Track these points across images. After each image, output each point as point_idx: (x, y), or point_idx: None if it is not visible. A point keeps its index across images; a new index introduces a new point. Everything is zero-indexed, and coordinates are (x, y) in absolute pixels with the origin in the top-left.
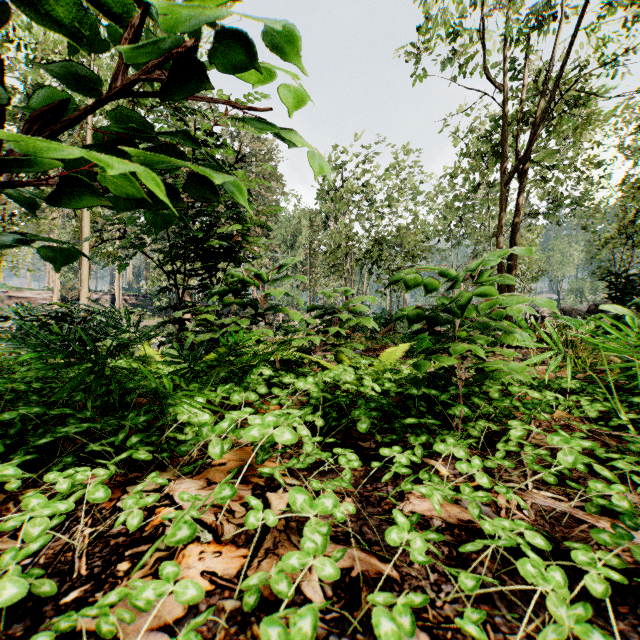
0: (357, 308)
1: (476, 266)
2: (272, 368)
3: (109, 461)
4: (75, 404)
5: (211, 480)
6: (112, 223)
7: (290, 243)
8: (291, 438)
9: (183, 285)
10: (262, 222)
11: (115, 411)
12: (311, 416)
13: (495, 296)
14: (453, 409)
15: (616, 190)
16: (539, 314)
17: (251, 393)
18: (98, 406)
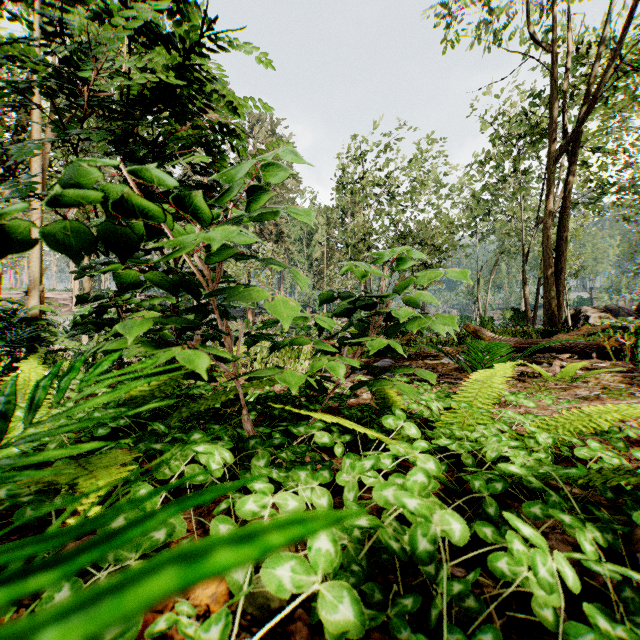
0: (416, 297)
1: None
2: (228, 441)
3: None
4: None
5: None
6: None
7: (306, 241)
8: None
9: None
10: (251, 169)
11: None
12: None
13: None
14: None
15: None
16: (581, 313)
17: None
18: None
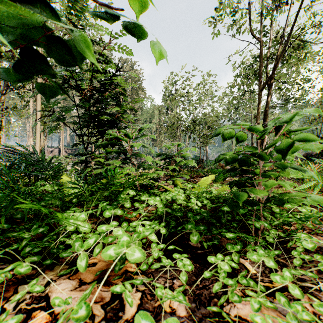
0: (185, 154)
1: (289, 118)
2: (135, 190)
3: (20, 257)
4: (8, 215)
5: (82, 280)
6: (46, 107)
7: (148, 122)
8: (140, 256)
9: (87, 142)
10: (131, 107)
11: (30, 221)
12: (157, 226)
13: (316, 141)
14: (254, 222)
15: (318, 94)
16: None
17: (118, 210)
18: (19, 218)
